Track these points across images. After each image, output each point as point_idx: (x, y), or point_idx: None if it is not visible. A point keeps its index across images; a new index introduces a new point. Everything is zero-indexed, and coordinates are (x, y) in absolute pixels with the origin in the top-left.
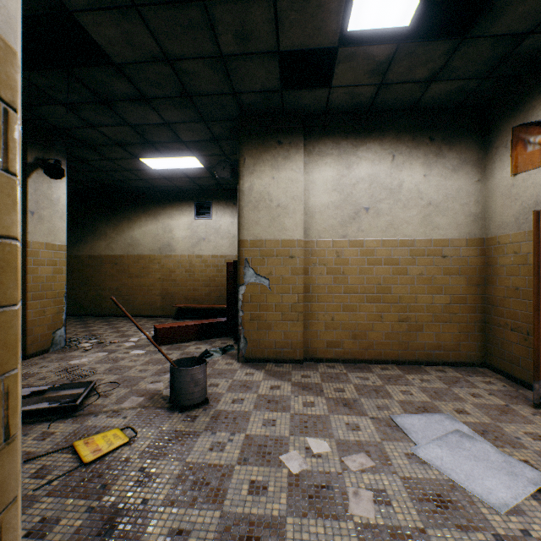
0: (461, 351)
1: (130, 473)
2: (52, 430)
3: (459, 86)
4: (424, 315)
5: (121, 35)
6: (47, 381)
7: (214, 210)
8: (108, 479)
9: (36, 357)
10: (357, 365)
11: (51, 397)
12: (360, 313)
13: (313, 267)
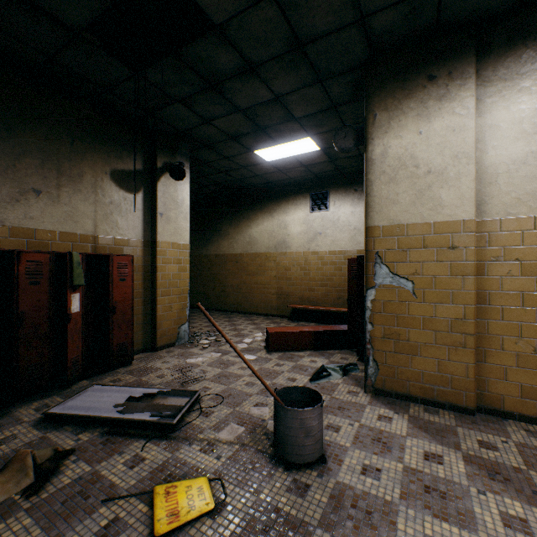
0: None
1: None
2: (144, 454)
3: None
4: None
5: None
6: (163, 380)
7: (331, 200)
8: None
9: (164, 350)
10: None
11: (155, 405)
12: None
13: (492, 263)
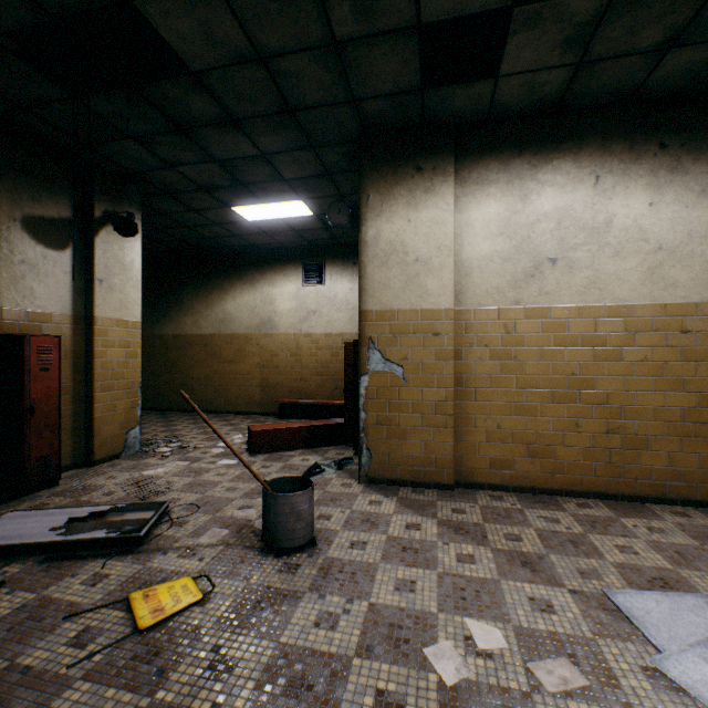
0: None
1: (199, 654)
2: (107, 571)
3: None
4: (650, 424)
5: (197, 28)
6: (112, 498)
7: (327, 274)
8: (168, 660)
9: (105, 464)
10: (537, 497)
11: (111, 522)
12: (542, 418)
13: (468, 349)
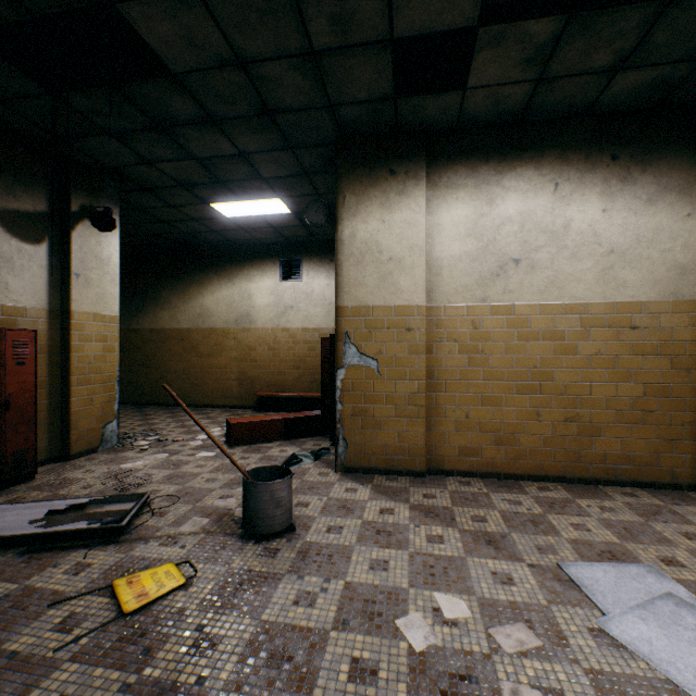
0: (660, 466)
1: (183, 633)
2: (89, 561)
3: (660, 75)
4: (603, 413)
5: (179, 32)
6: (91, 491)
7: (305, 270)
8: (153, 640)
9: (82, 458)
10: (502, 482)
11: (91, 514)
12: (507, 408)
13: (439, 343)
